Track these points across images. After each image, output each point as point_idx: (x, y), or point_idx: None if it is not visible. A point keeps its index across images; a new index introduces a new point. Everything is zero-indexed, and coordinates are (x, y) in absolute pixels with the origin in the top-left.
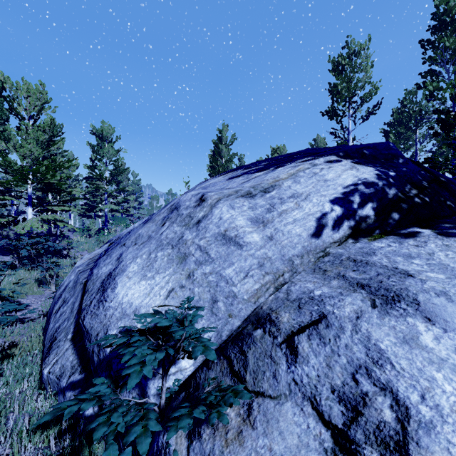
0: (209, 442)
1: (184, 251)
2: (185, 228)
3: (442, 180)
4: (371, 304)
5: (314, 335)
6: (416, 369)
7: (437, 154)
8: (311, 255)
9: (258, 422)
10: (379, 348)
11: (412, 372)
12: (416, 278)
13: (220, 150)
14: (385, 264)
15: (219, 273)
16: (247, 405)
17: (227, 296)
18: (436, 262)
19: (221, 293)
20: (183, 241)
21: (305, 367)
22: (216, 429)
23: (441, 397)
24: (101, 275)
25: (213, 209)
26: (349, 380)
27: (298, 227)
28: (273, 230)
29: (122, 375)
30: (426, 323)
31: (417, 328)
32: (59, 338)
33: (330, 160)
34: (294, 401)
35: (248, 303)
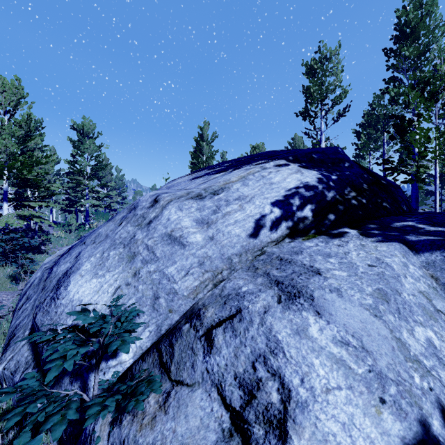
0: (127, 427)
1: (134, 250)
2: (138, 228)
3: (382, 183)
4: (277, 300)
5: (229, 329)
6: (301, 356)
7: (404, 154)
8: (249, 254)
9: (171, 408)
10: (277, 338)
11: (297, 360)
12: (322, 276)
13: (201, 147)
14: (305, 263)
15: (162, 272)
16: (167, 393)
17: (168, 292)
18: (347, 261)
19: (163, 290)
20: (134, 240)
21: (217, 357)
22: (135, 416)
23: (315, 380)
24: (59, 273)
25: (163, 210)
26: (249, 368)
27: (238, 228)
28: (215, 231)
29: None
30: (315, 316)
31: (308, 320)
32: (17, 334)
33: (280, 164)
34: (204, 388)
35: (187, 299)
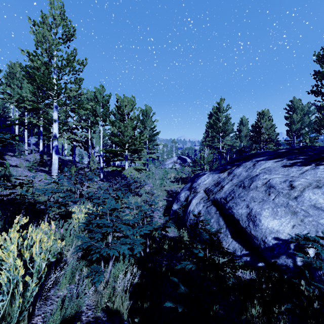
0: None
1: (292, 210)
2: (288, 199)
3: None
4: None
5: None
6: None
7: None
8: None
9: None
10: None
11: None
12: None
13: (219, 117)
14: None
15: (316, 221)
16: None
17: (322, 230)
18: None
19: (320, 229)
20: (289, 205)
21: None
22: None
23: None
24: (242, 213)
25: (303, 193)
26: None
27: None
28: None
29: (304, 252)
30: None
31: None
32: (221, 236)
33: None
34: None
35: None
